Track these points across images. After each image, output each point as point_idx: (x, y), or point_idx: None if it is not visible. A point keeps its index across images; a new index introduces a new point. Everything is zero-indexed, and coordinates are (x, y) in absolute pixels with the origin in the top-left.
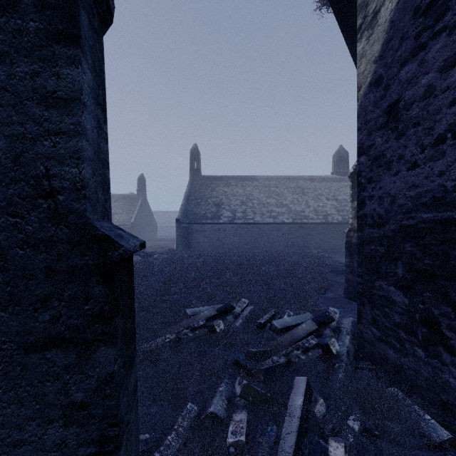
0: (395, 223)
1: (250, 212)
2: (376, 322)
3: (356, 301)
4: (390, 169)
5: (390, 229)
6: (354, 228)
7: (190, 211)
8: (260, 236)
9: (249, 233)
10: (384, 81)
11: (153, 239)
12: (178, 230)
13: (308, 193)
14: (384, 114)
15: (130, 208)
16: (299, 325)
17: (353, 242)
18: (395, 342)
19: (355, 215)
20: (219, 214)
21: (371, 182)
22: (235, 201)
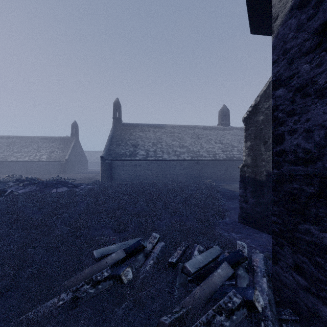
0: None
1: (159, 151)
2: (301, 269)
3: (249, 225)
4: (324, 97)
5: (325, 167)
6: (247, 164)
7: (113, 150)
8: (167, 170)
9: (158, 167)
10: None
11: (84, 172)
12: (102, 165)
13: (201, 138)
14: (314, 35)
15: (64, 148)
16: (215, 271)
17: (246, 176)
18: None
19: (249, 153)
20: (135, 152)
21: (293, 115)
22: (148, 143)
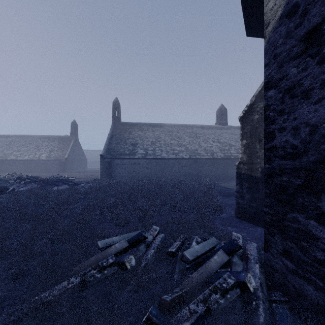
0: (316, 153)
1: (158, 150)
2: (289, 254)
3: (245, 220)
4: (309, 98)
5: (310, 160)
6: (243, 161)
7: (112, 149)
8: (166, 168)
9: (157, 166)
10: (300, 8)
11: (83, 171)
12: (102, 164)
13: (200, 137)
14: (300, 42)
15: (64, 146)
16: (211, 258)
17: (242, 173)
18: (316, 279)
19: (245, 151)
20: (134, 151)
21: (282, 114)
22: (147, 142)
